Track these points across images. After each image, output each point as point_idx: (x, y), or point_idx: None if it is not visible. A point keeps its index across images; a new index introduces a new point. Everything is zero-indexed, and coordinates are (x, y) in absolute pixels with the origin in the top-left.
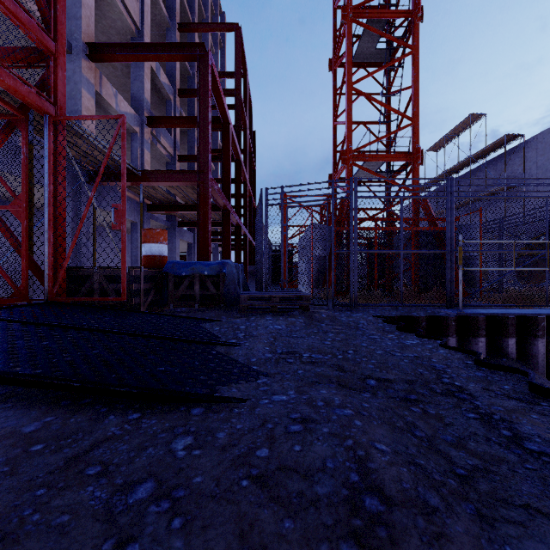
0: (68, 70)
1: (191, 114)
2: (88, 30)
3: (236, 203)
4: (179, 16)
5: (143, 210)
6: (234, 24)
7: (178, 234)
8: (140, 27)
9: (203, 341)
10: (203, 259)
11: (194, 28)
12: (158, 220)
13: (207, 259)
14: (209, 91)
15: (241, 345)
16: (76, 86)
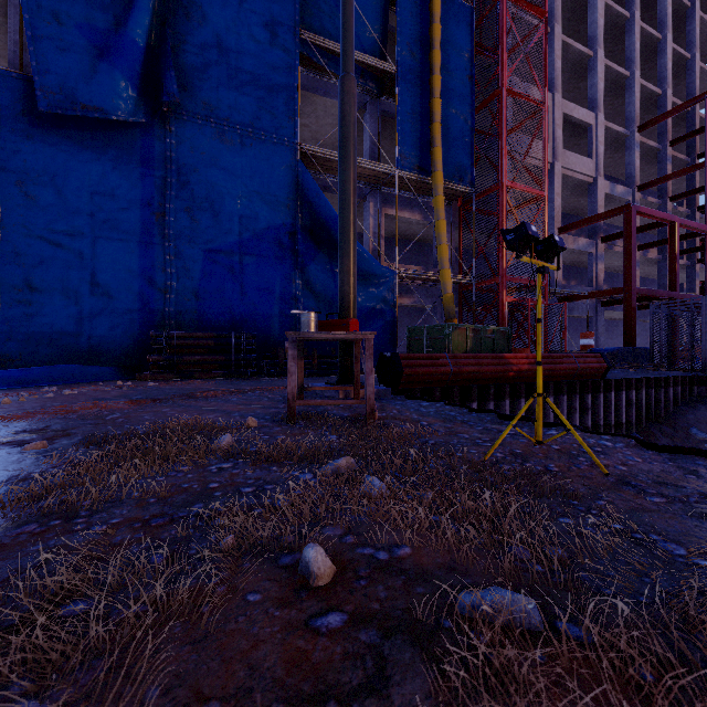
0: None
1: (661, 189)
2: (557, 220)
3: (706, 278)
4: (639, 118)
5: (597, 306)
6: (703, 94)
7: (637, 316)
8: (594, 175)
9: None
10: (628, 343)
11: (654, 123)
12: (613, 309)
13: (631, 344)
14: (632, 233)
15: None
16: None
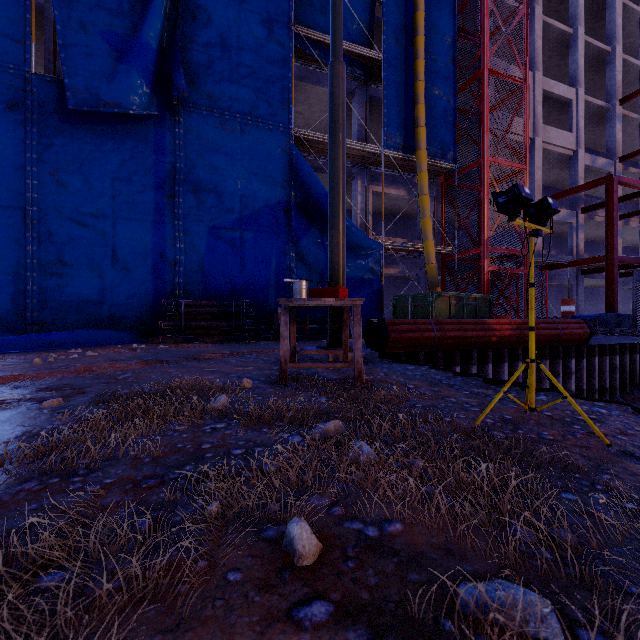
0: None
1: None
2: (538, 192)
3: None
4: (620, 91)
5: (578, 274)
6: None
7: (619, 284)
8: (575, 148)
9: None
10: (610, 310)
11: (636, 95)
12: (594, 277)
13: (613, 310)
14: (614, 203)
15: None
16: None
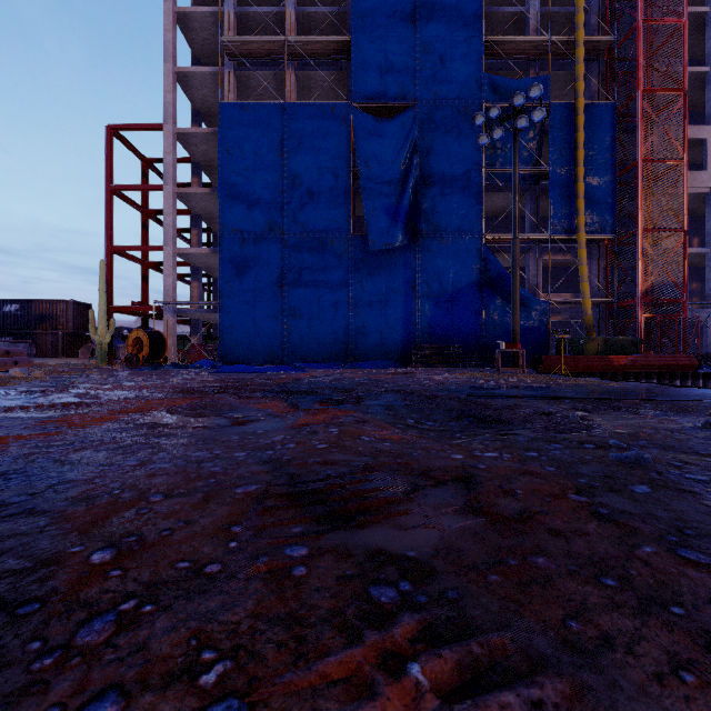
0: (707, 261)
1: None
2: None
3: None
4: None
5: None
6: None
7: None
8: None
9: (703, 368)
10: None
11: None
12: None
13: None
14: None
15: (710, 369)
16: (710, 267)
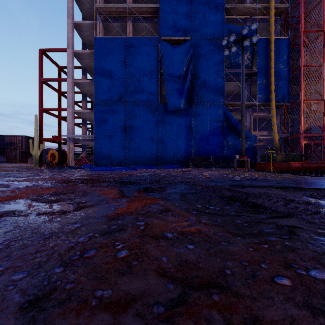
0: None
1: None
2: None
3: None
4: None
5: None
6: None
7: None
8: None
9: None
10: None
11: None
12: None
13: None
14: None
15: None
16: None
